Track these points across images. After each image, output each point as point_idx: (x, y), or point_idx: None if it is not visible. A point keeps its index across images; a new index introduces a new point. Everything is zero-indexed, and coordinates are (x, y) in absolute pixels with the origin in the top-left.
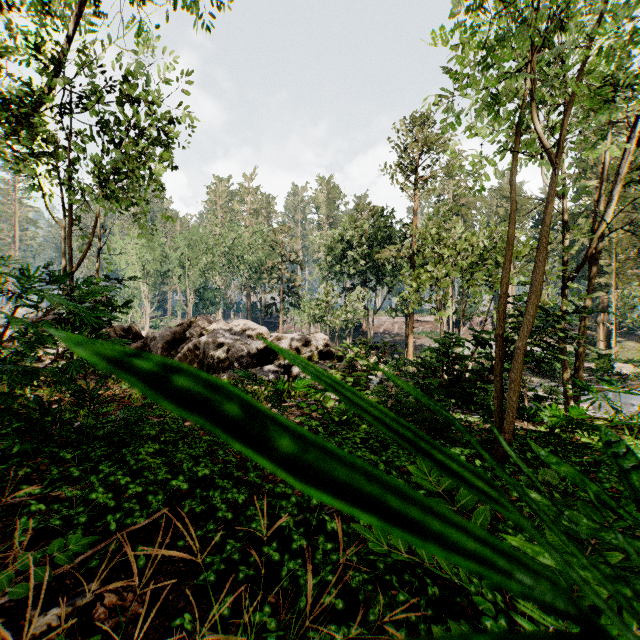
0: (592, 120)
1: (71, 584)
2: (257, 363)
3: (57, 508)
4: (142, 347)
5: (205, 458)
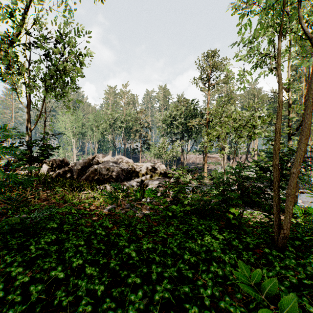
0: None
1: None
2: (127, 178)
3: None
4: (68, 170)
5: (83, 247)
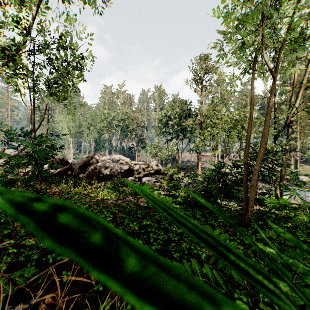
0: (292, 55)
1: (28, 291)
2: (125, 176)
3: (23, 251)
4: (69, 168)
5: None
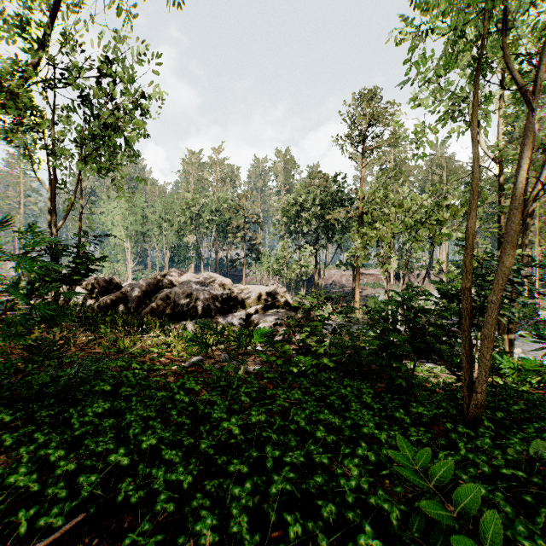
0: None
1: None
2: (222, 311)
3: None
4: (120, 297)
5: (155, 421)
